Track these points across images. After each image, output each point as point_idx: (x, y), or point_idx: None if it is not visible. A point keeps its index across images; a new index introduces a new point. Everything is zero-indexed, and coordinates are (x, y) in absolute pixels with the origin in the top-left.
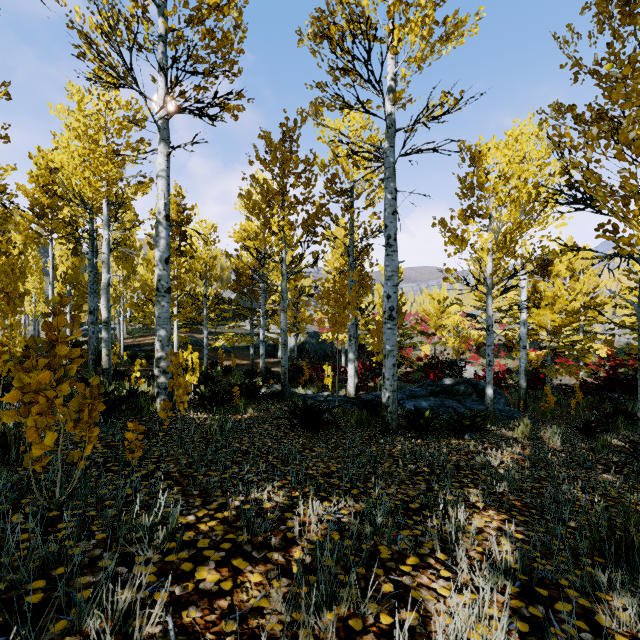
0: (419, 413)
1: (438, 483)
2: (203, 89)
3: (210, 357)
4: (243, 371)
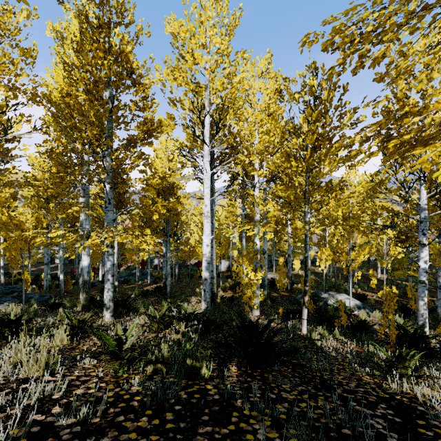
0: None
1: None
2: None
3: (7, 269)
4: None
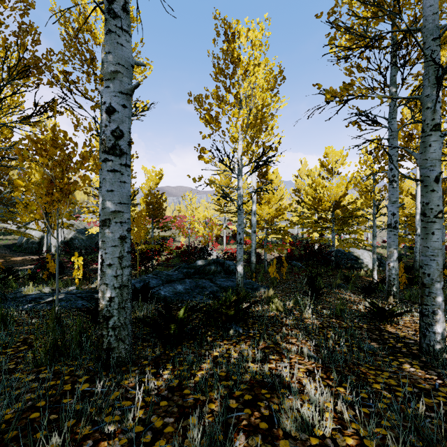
0: (170, 311)
1: None
2: None
3: None
4: None
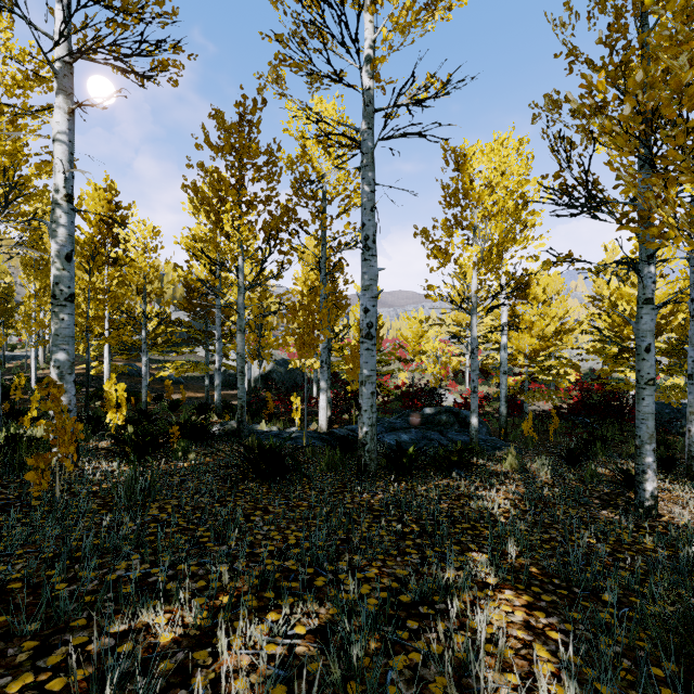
0: (401, 450)
1: (433, 549)
2: (121, 27)
3: (156, 390)
4: (195, 405)
